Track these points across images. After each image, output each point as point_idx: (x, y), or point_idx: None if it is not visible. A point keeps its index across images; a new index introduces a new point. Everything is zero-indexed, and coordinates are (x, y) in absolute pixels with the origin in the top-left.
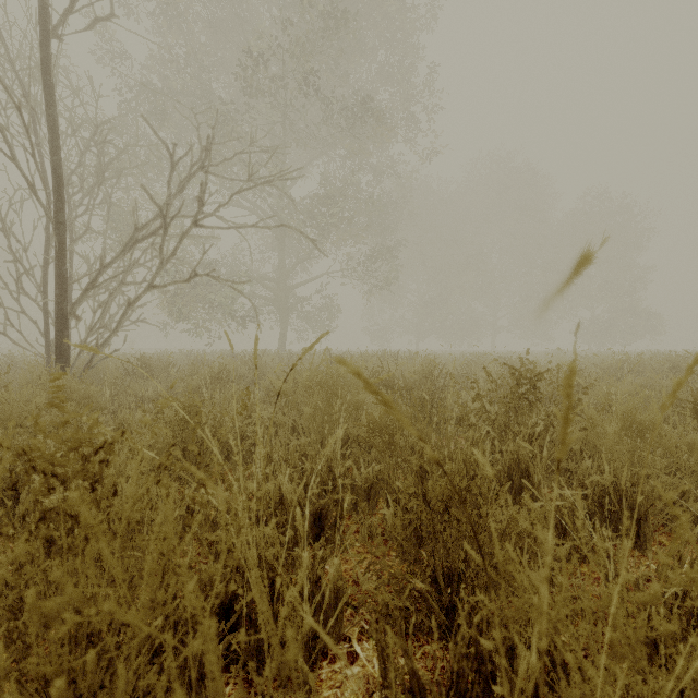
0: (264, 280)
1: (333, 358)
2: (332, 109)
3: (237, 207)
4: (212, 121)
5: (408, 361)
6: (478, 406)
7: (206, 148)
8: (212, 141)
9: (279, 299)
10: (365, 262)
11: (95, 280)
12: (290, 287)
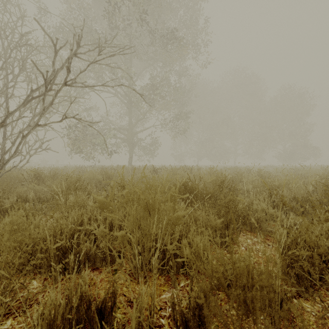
0: (121, 130)
1: (155, 170)
2: (155, 37)
3: (107, 92)
4: (90, 42)
5: (197, 171)
6: (261, 208)
7: (77, 42)
8: (81, 38)
9: (129, 139)
10: (173, 120)
11: (3, 122)
12: (134, 133)
